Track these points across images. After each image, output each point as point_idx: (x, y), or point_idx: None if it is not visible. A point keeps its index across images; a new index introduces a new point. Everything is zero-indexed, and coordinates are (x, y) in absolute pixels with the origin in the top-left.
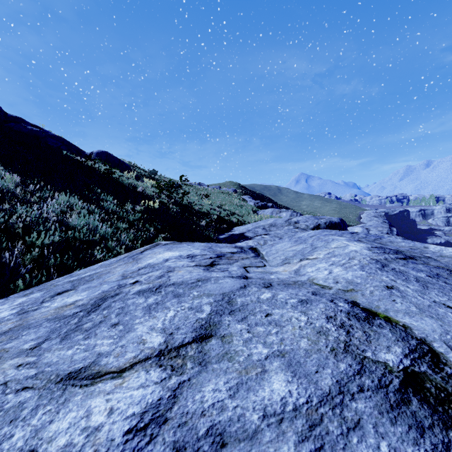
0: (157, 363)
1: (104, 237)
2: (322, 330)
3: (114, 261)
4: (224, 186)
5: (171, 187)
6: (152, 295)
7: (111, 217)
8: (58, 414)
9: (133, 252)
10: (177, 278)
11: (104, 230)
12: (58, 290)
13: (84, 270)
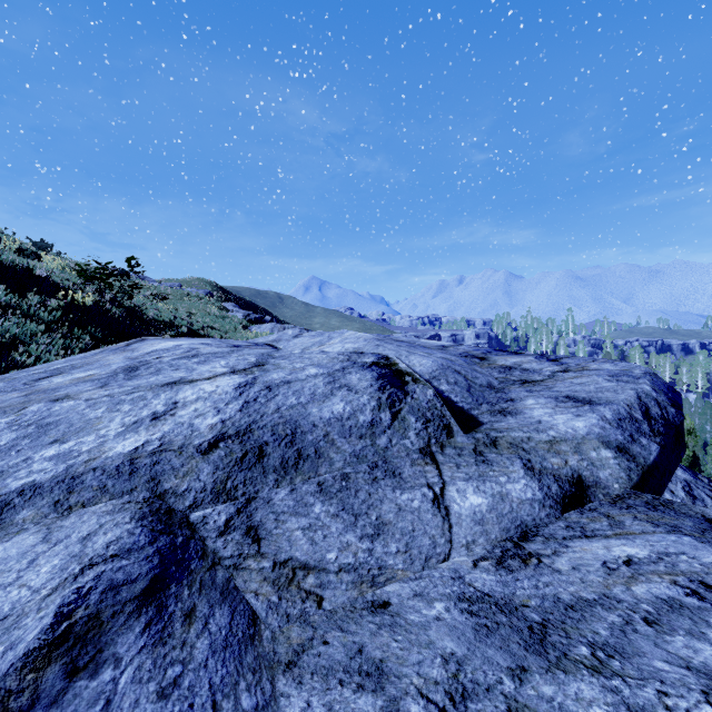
0: (234, 374)
1: (15, 341)
2: (336, 358)
3: (89, 355)
4: (188, 284)
5: (112, 274)
6: (193, 359)
7: (8, 313)
8: (178, 393)
9: (109, 347)
10: (209, 351)
11: (16, 329)
12: (32, 378)
13: (41, 366)
